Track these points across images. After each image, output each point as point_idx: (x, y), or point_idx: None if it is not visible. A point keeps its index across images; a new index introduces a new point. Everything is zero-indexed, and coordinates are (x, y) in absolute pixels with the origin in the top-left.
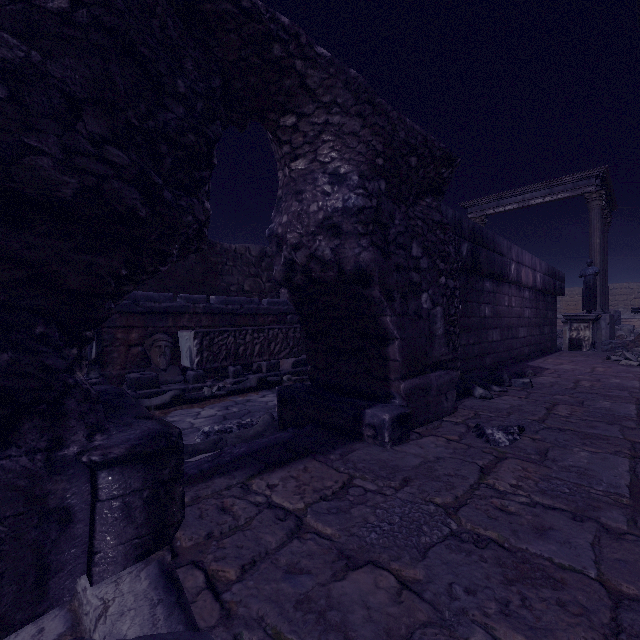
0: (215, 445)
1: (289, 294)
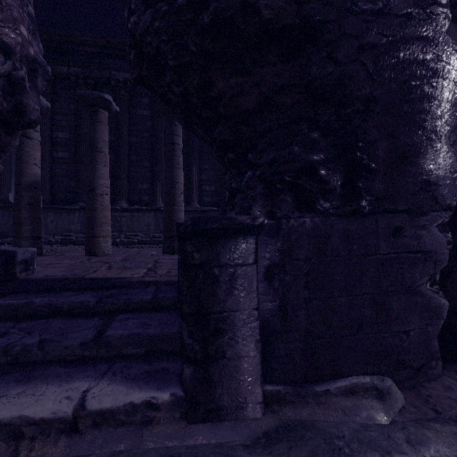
0: None
1: None
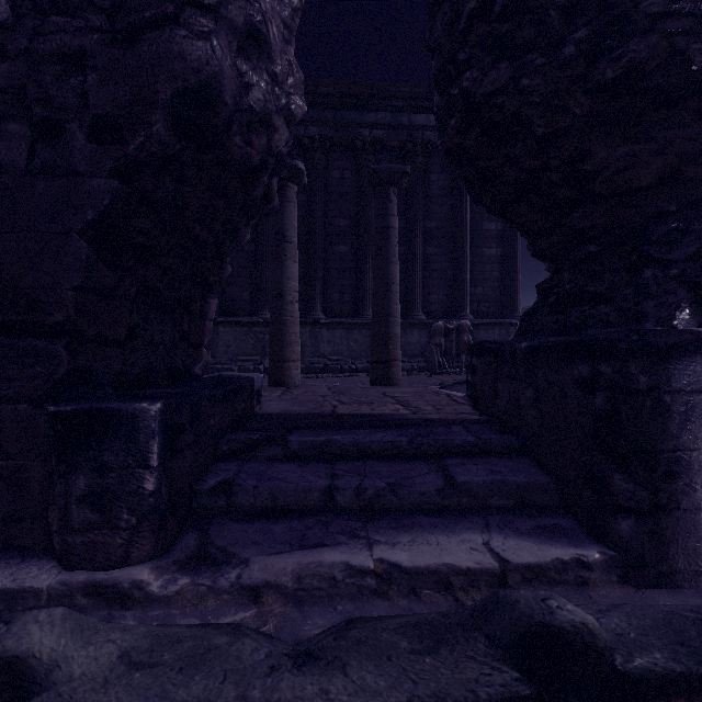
0: (350, 625)
1: (166, 117)
